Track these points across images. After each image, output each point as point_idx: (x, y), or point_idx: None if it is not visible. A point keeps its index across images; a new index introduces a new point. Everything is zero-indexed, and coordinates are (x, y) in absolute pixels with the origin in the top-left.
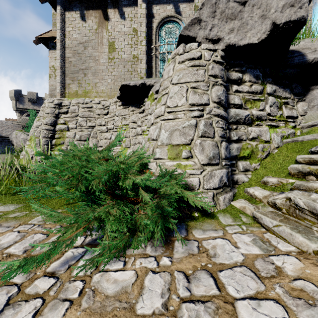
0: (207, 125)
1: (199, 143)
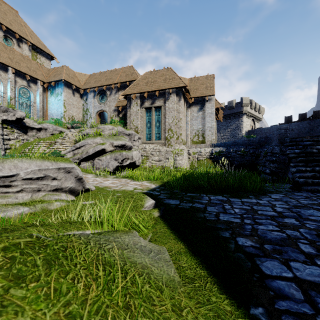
0: None
1: None
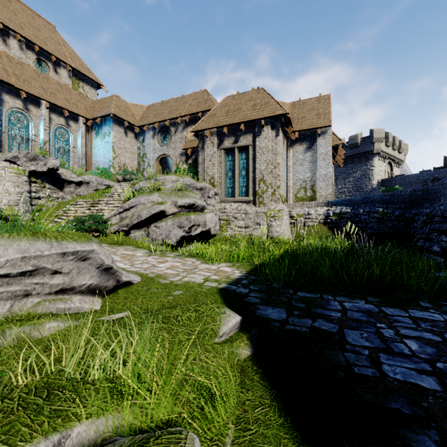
0: (25, 200)
1: (22, 205)
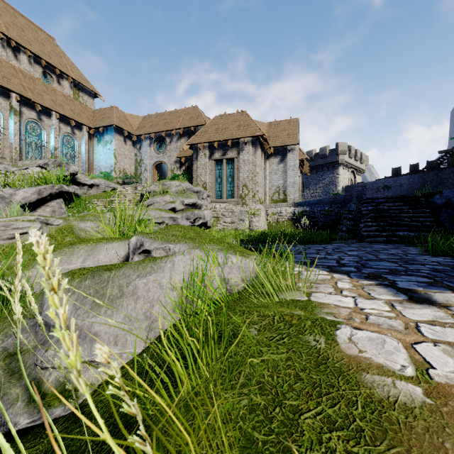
0: None
1: None
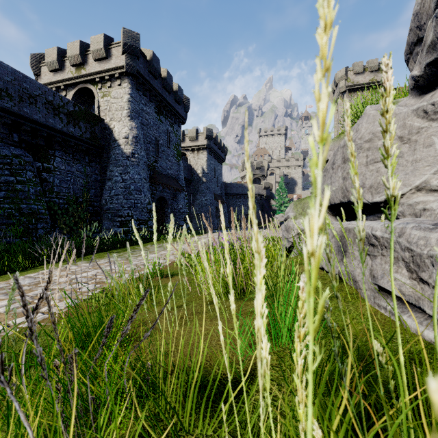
0: None
1: None
